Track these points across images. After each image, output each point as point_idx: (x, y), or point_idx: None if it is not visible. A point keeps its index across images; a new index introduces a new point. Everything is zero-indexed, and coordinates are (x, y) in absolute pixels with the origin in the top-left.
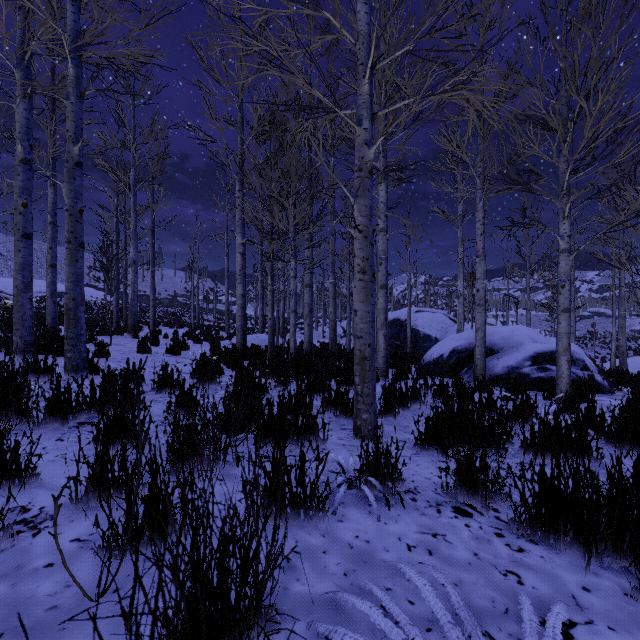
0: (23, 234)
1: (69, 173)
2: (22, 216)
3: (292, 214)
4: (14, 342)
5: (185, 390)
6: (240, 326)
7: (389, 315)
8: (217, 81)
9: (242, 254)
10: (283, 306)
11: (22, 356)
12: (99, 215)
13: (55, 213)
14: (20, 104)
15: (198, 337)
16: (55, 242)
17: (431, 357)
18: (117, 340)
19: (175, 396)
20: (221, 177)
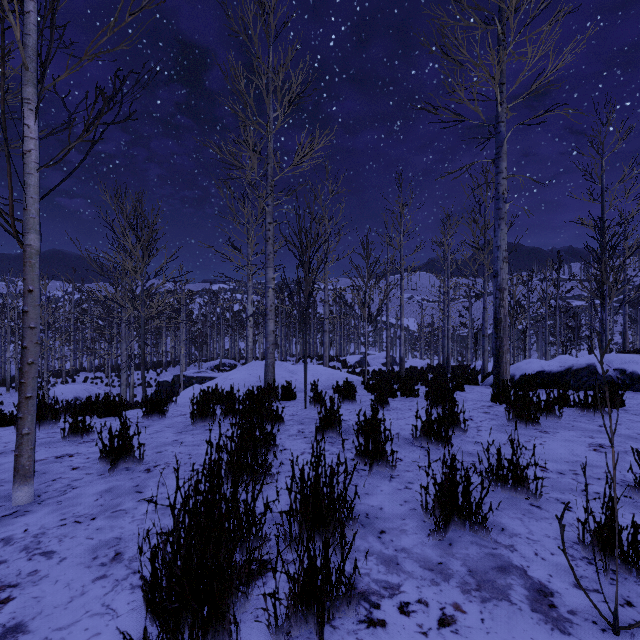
0: None
1: None
2: None
3: None
4: None
5: None
6: None
7: None
8: None
9: None
10: None
11: None
12: None
13: None
14: None
15: None
16: None
17: None
18: None
19: None
20: None
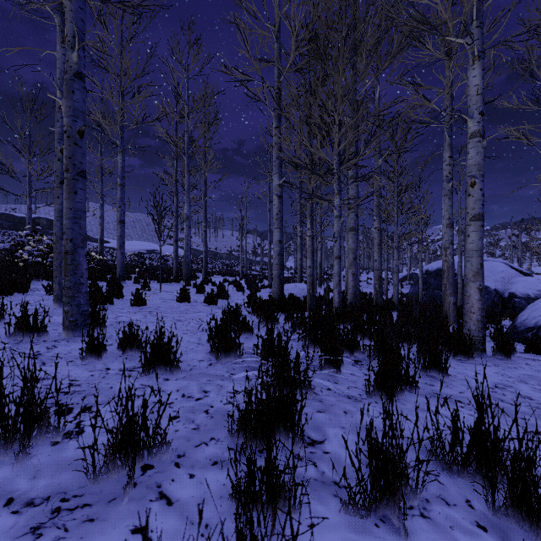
0: (61, 180)
1: (67, 86)
2: (60, 162)
3: (337, 136)
4: (54, 289)
5: (191, 365)
6: (277, 275)
7: (431, 265)
8: (253, 16)
9: (279, 196)
10: (320, 256)
11: (60, 304)
12: (162, 179)
13: (123, 176)
14: (59, 50)
15: (240, 285)
16: (123, 201)
17: (537, 320)
18: (171, 287)
19: (106, 429)
20: (264, 140)
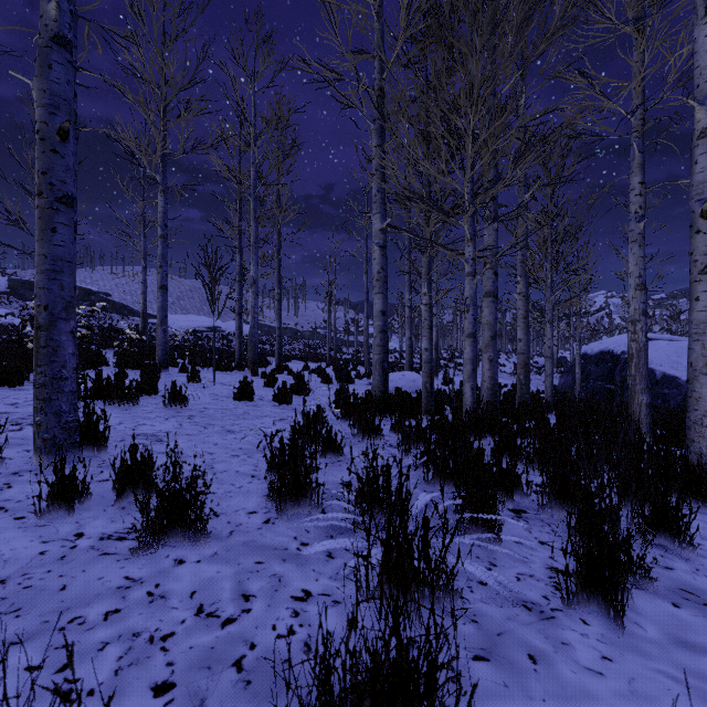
0: None
1: (40, 57)
2: None
3: (473, 148)
4: None
5: (232, 524)
6: (378, 361)
7: (591, 346)
8: None
9: (381, 247)
10: (436, 335)
11: None
12: (221, 230)
13: (165, 225)
14: None
15: (326, 375)
16: (165, 259)
17: None
18: (230, 377)
19: None
20: (359, 177)
